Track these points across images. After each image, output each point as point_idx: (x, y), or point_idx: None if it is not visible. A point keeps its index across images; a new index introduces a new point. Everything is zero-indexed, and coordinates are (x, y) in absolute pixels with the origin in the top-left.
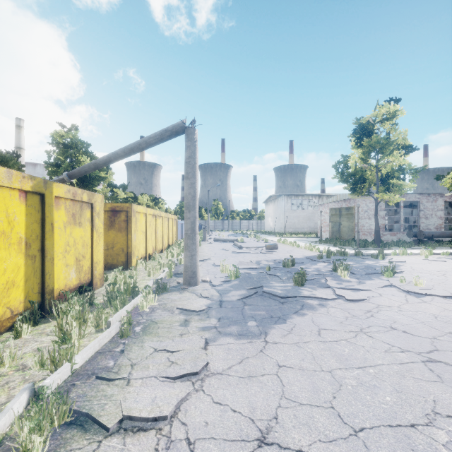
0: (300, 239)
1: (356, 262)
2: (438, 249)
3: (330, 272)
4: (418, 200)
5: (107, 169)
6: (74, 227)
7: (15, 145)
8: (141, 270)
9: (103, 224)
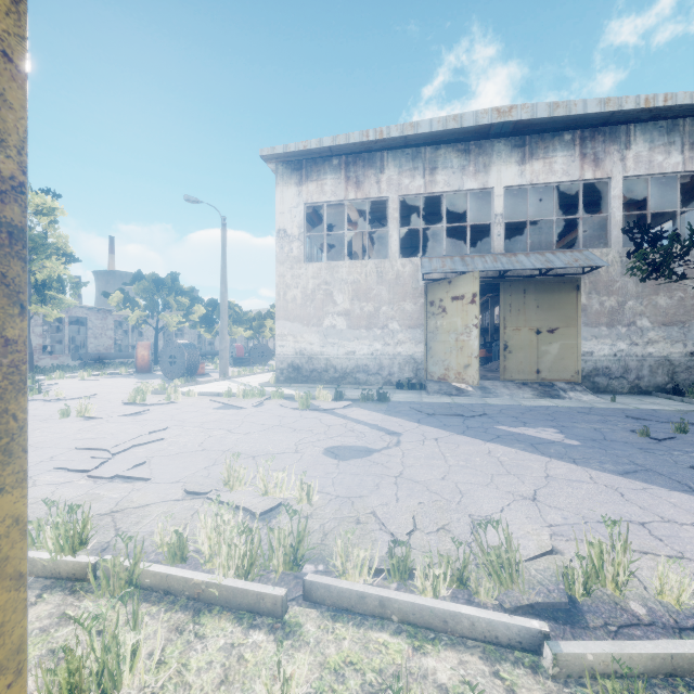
0: None
1: None
2: (102, 371)
3: None
4: (87, 317)
5: None
6: None
7: None
8: None
9: None
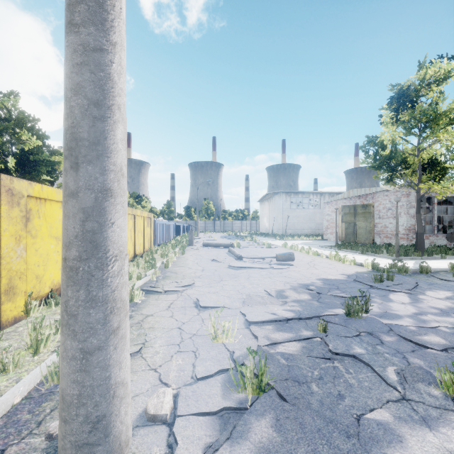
0: (305, 242)
1: (449, 290)
2: None
3: None
4: (453, 196)
5: None
6: None
7: None
8: (22, 332)
9: None
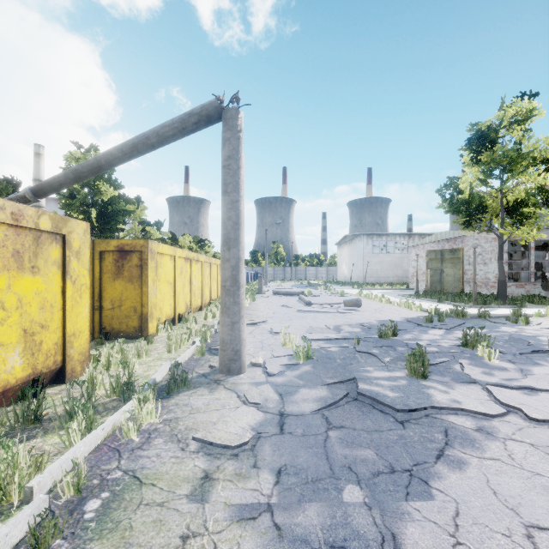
0: (386, 291)
1: (487, 329)
2: None
3: (459, 348)
4: None
5: (138, 202)
6: (19, 274)
7: (34, 176)
8: (162, 341)
9: (89, 271)
